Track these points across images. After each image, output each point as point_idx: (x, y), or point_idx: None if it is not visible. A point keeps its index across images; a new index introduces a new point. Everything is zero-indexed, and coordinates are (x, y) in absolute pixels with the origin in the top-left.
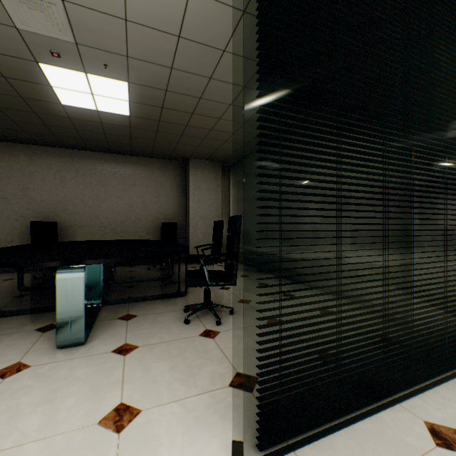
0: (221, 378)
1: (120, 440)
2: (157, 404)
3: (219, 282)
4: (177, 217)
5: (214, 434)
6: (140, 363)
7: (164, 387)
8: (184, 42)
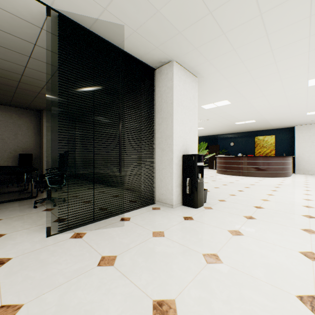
0: (50, 221)
1: None
2: (15, 231)
3: (56, 185)
4: (33, 150)
5: (41, 232)
6: (5, 223)
7: (19, 227)
8: (33, 59)
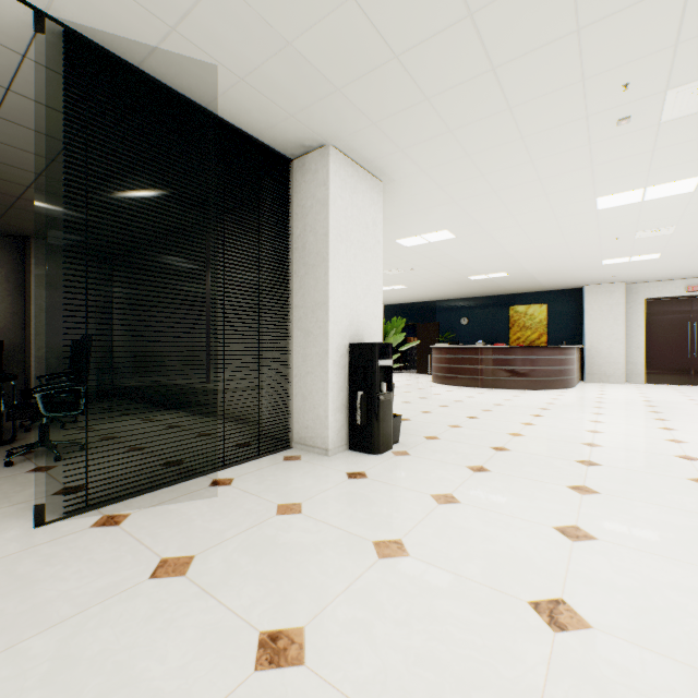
0: (44, 493)
1: None
2: None
3: (61, 412)
4: (6, 331)
5: (23, 518)
6: None
7: None
8: (4, 121)
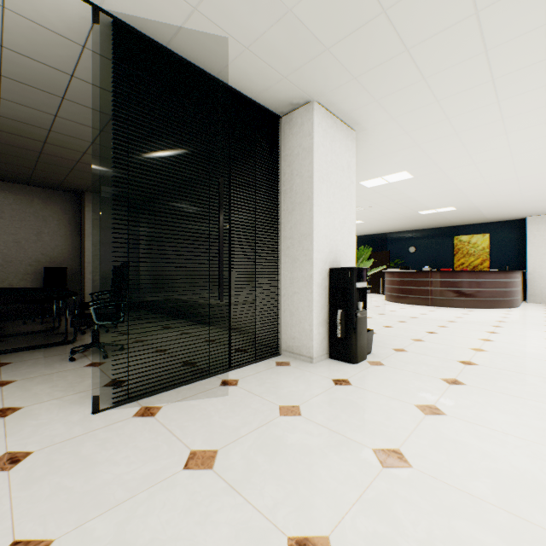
0: (97, 384)
1: (6, 419)
2: (39, 402)
3: (107, 321)
4: (69, 260)
5: (84, 405)
6: (20, 388)
7: (45, 395)
8: (69, 102)
